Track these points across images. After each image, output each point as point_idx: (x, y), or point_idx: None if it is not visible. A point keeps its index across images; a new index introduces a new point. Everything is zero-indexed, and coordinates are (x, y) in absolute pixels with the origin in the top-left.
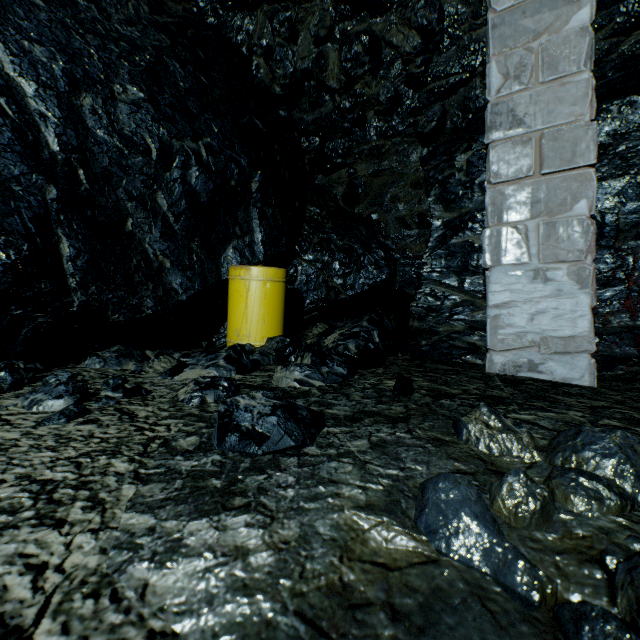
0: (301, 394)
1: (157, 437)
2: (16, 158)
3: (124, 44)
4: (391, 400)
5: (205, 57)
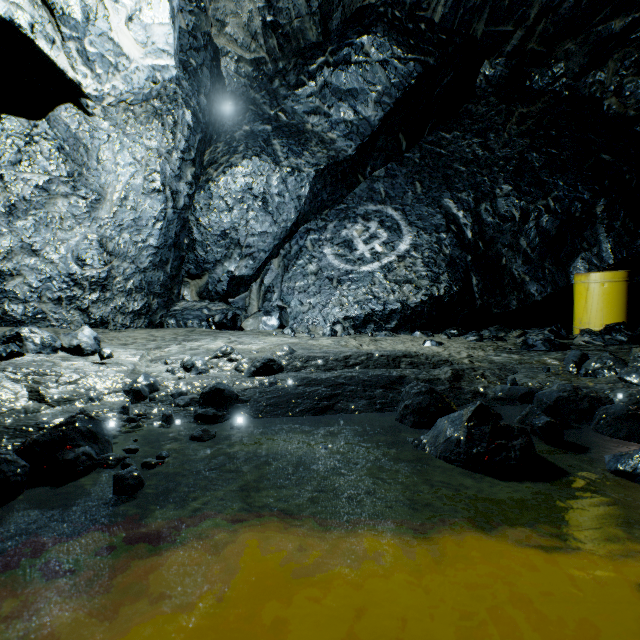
0: (578, 345)
1: (502, 346)
2: (457, 249)
3: (501, 163)
4: (628, 349)
5: (556, 133)
